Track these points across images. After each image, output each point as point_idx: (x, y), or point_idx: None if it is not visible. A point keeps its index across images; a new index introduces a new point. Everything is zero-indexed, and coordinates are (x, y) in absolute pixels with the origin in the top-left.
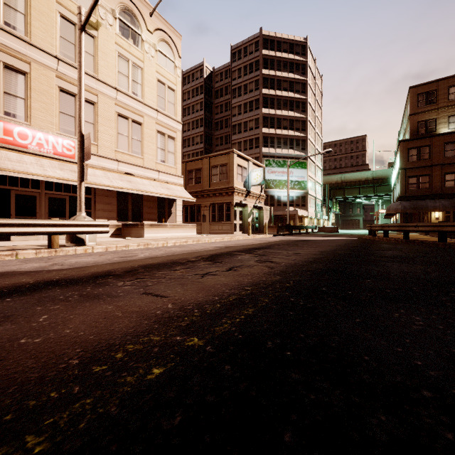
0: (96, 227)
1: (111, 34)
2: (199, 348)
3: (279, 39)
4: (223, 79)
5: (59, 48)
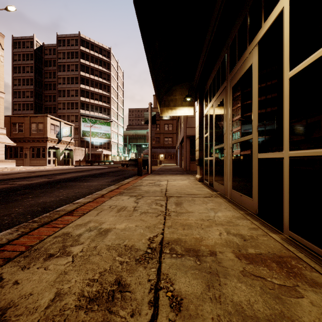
0: None
1: None
2: None
3: (92, 43)
4: (52, 54)
5: None
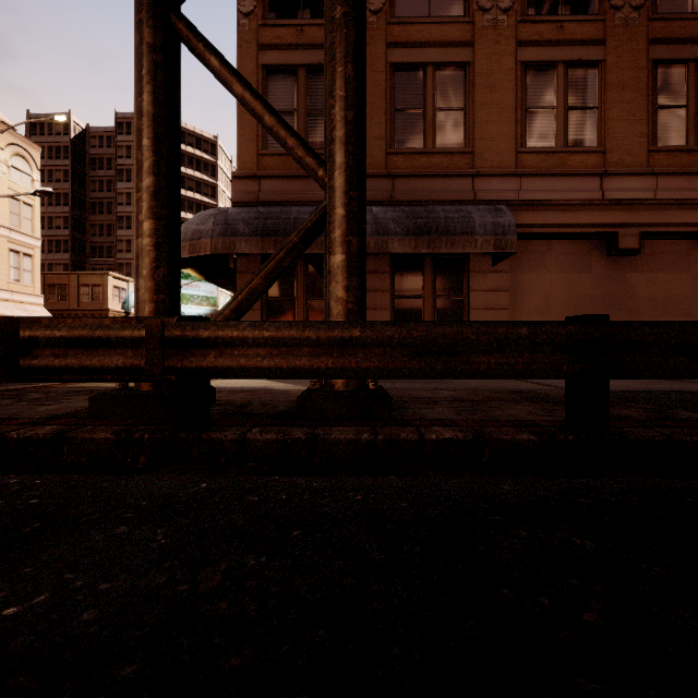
0: None
1: None
2: None
3: (183, 129)
4: (104, 146)
5: None
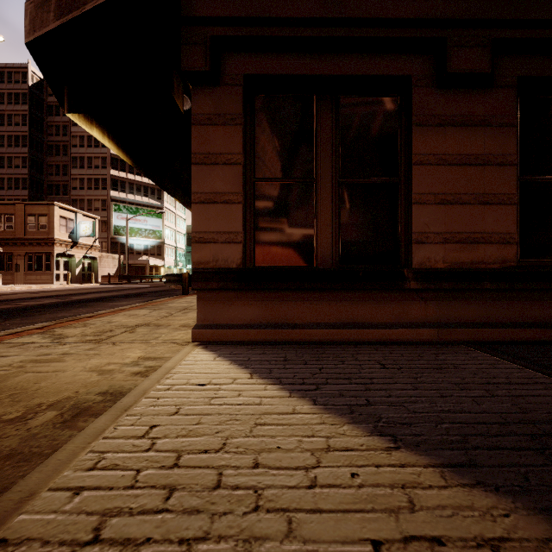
0: None
1: None
2: None
3: None
4: None
5: None
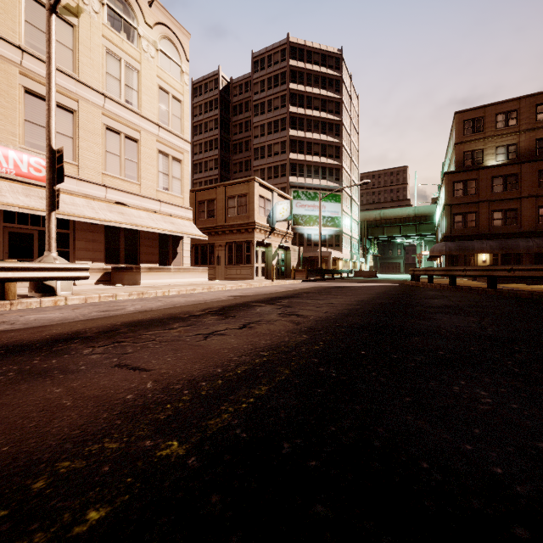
0: (71, 272)
1: (96, 24)
2: (177, 460)
3: (310, 48)
4: (243, 92)
5: (24, 36)
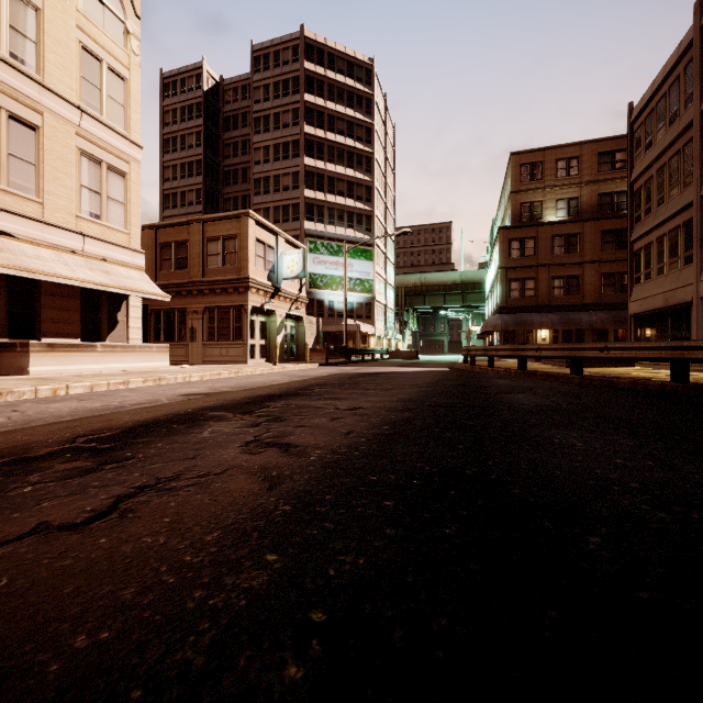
0: None
1: None
2: None
3: (332, 50)
4: (239, 99)
5: None
